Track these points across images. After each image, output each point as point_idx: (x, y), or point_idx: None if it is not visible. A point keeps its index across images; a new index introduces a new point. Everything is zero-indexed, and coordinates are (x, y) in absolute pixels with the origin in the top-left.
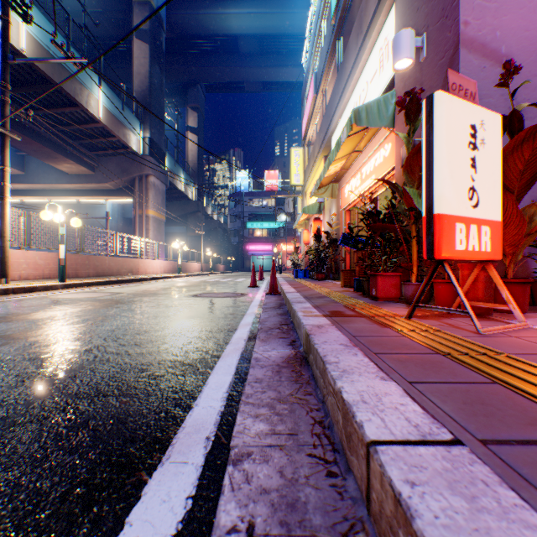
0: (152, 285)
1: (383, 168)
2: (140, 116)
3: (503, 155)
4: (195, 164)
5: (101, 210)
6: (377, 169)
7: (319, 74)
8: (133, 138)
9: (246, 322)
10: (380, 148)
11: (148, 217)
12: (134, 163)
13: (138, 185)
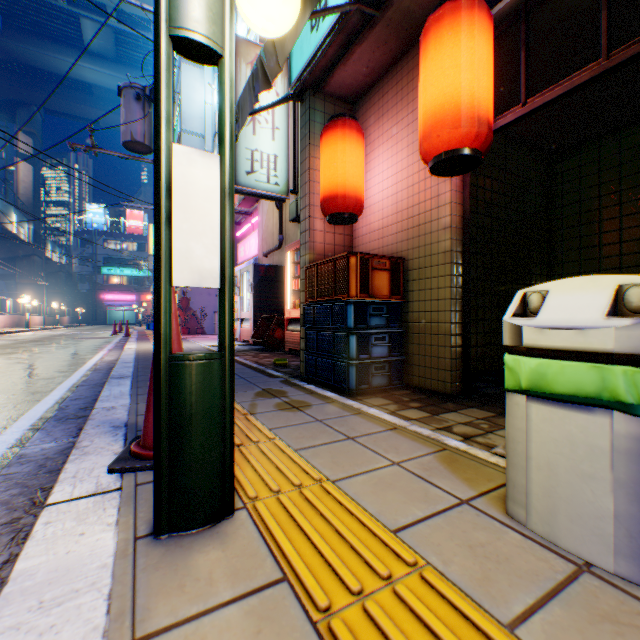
0: (28, 336)
1: None
2: None
3: (182, 301)
4: (31, 198)
5: None
6: None
7: None
8: None
9: (115, 341)
10: None
11: None
12: None
13: None
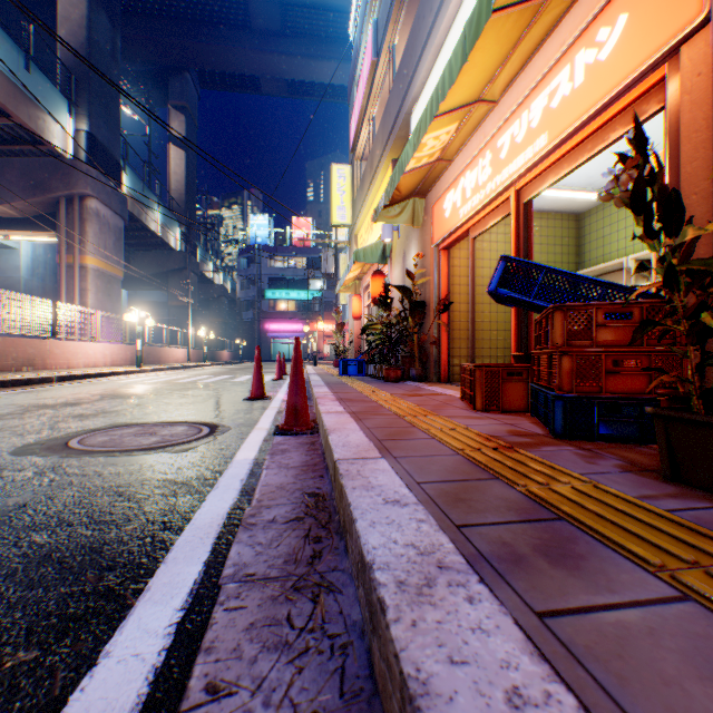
0: (31, 396)
1: (591, 95)
2: (69, 91)
3: None
4: (182, 194)
5: (11, 258)
6: (558, 112)
7: (383, 17)
8: (53, 127)
9: None
10: (574, 53)
11: (86, 269)
12: (57, 172)
13: (64, 211)
